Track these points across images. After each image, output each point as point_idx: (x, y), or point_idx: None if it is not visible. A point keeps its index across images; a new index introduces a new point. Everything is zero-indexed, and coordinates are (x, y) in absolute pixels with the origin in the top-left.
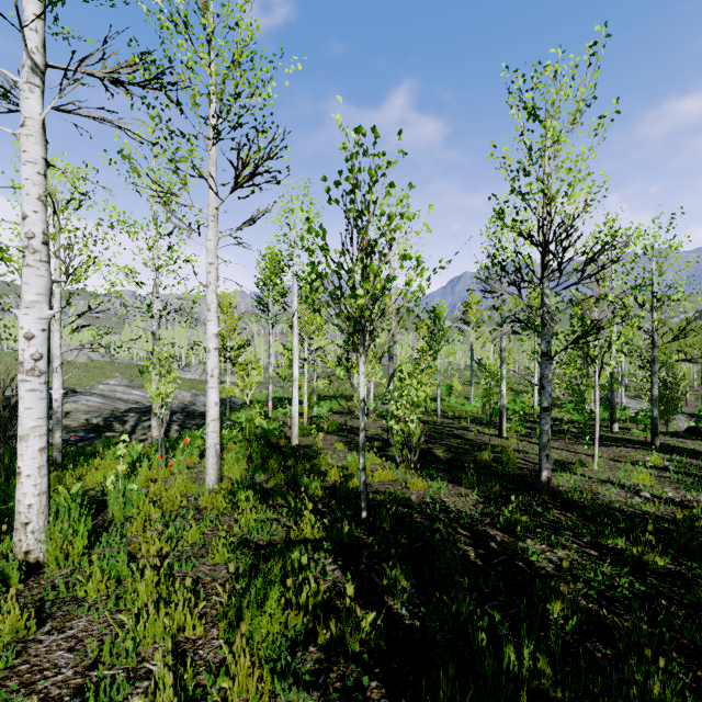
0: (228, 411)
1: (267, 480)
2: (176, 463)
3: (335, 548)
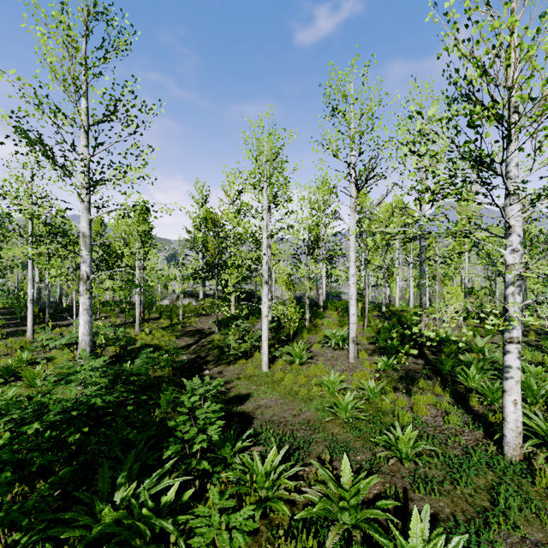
0: None
1: None
2: None
3: None
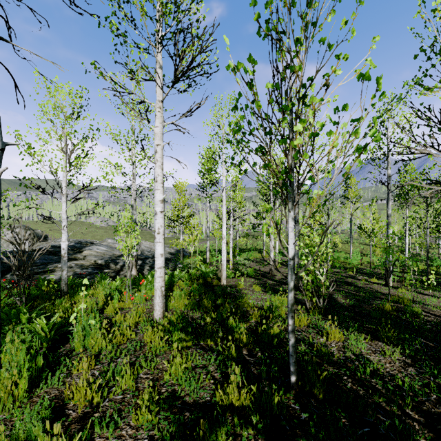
0: (181, 258)
1: (200, 317)
2: (138, 296)
3: (264, 422)
